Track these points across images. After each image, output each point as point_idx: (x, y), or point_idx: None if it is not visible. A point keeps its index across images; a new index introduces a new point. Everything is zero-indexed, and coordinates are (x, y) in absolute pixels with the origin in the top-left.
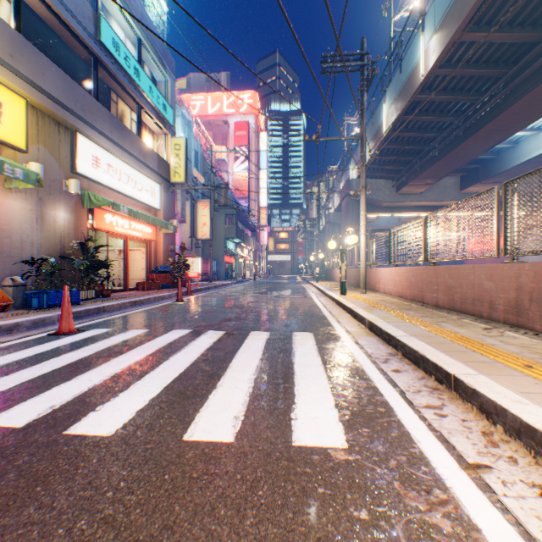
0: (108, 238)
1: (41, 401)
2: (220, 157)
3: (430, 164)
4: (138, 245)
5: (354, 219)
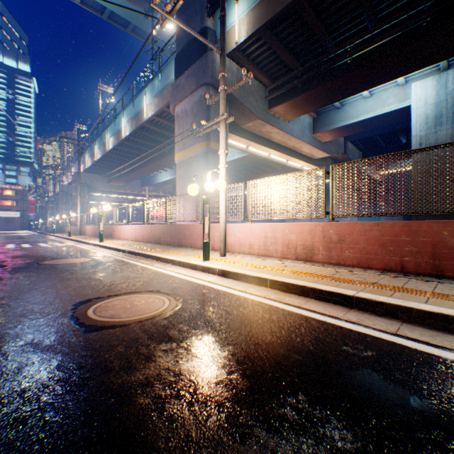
0: None
1: (10, 247)
2: None
3: (121, 177)
4: None
5: (82, 196)
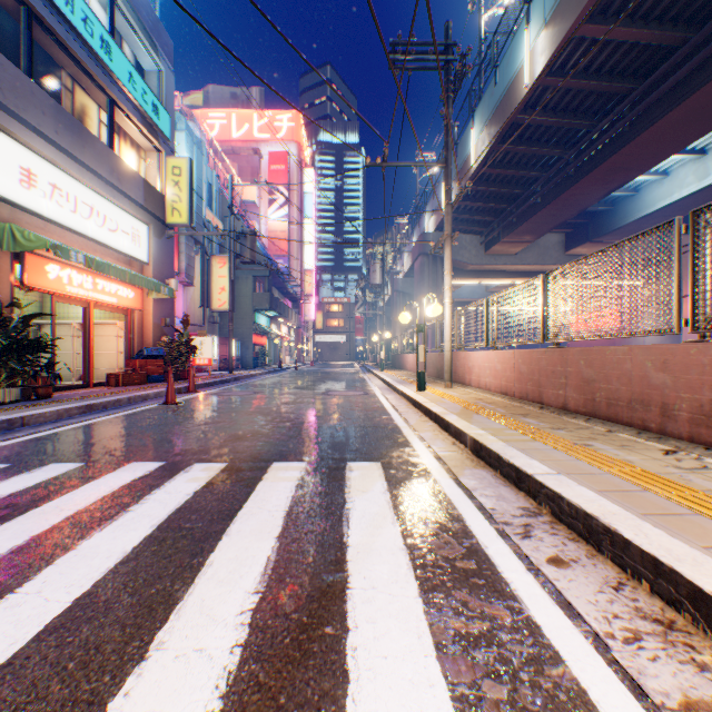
0: (54, 303)
1: None
2: (249, 198)
3: (531, 214)
4: (112, 316)
5: (431, 287)
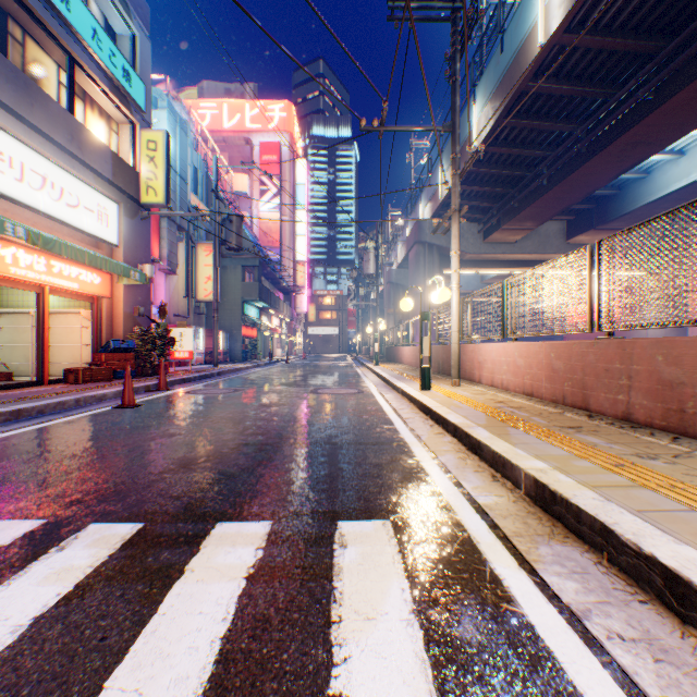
0: None
1: None
2: (240, 189)
3: (535, 197)
4: (77, 304)
5: (427, 276)
